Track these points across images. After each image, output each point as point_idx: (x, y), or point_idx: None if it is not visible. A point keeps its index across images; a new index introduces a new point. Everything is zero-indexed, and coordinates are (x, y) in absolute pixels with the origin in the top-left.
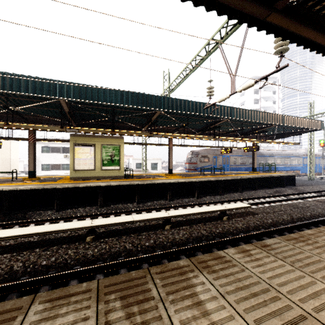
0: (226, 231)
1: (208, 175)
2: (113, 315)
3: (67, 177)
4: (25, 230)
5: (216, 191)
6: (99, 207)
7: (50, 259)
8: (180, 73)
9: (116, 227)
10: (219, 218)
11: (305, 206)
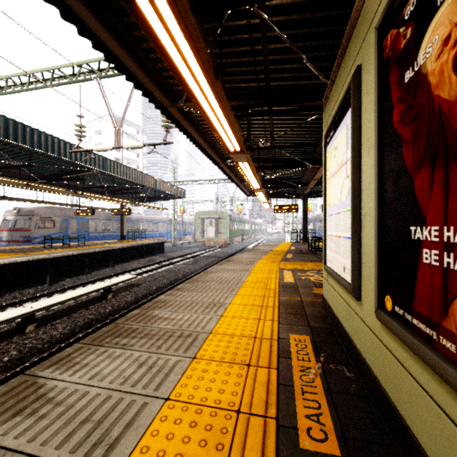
0: (117, 308)
1: (63, 249)
2: (123, 342)
3: None
4: None
5: (80, 270)
6: None
7: None
8: (15, 76)
9: None
10: (102, 298)
11: (177, 269)
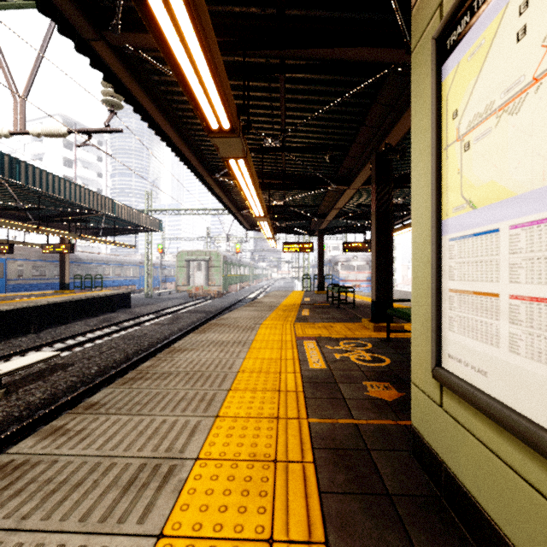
0: (2, 421)
1: None
2: None
3: None
4: None
5: None
6: None
7: None
8: None
9: None
10: None
11: (143, 334)
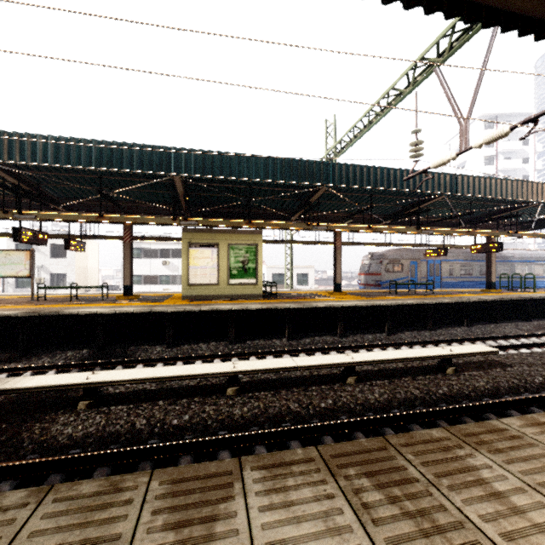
0: (456, 393)
1: (406, 296)
2: (367, 496)
3: (175, 295)
4: (143, 373)
5: (422, 323)
6: (230, 344)
7: (182, 417)
8: (358, 122)
9: (266, 376)
10: (438, 370)
11: None
